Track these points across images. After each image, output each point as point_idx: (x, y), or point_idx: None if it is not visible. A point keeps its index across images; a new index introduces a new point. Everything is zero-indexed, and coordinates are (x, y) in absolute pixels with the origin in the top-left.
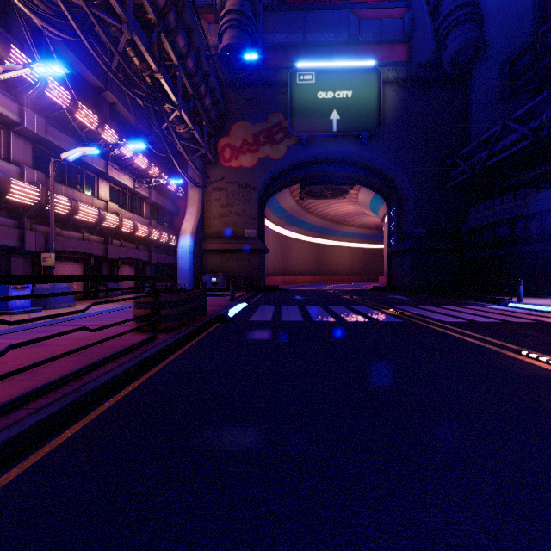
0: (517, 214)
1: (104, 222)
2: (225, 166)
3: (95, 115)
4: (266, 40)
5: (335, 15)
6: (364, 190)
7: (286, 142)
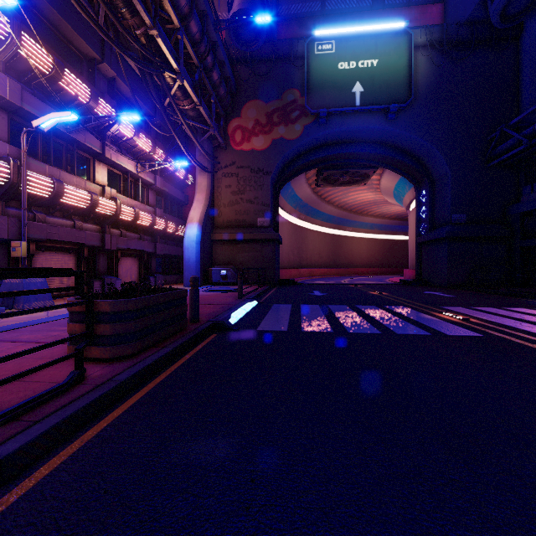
0: None
1: (98, 208)
2: (236, 150)
3: (85, 86)
4: (280, 11)
5: None
6: (388, 174)
7: (302, 121)
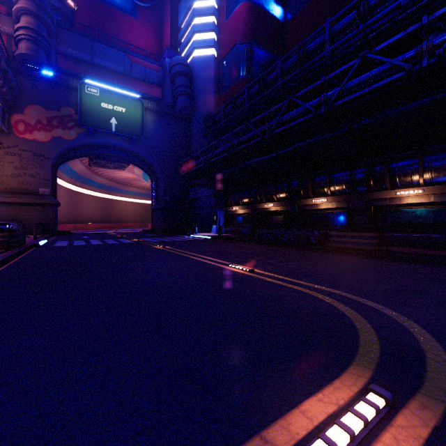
0: (204, 195)
1: None
2: (19, 137)
3: None
4: (59, 48)
5: (115, 53)
6: (137, 168)
7: (76, 129)
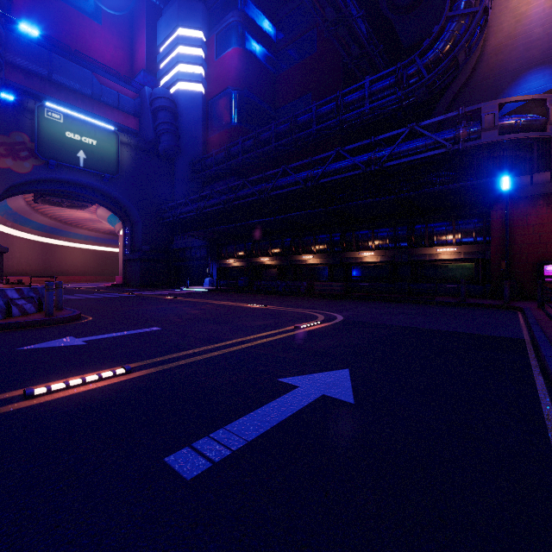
0: (193, 246)
1: None
2: None
3: None
4: (4, 55)
5: (80, 72)
6: (104, 209)
7: (32, 161)
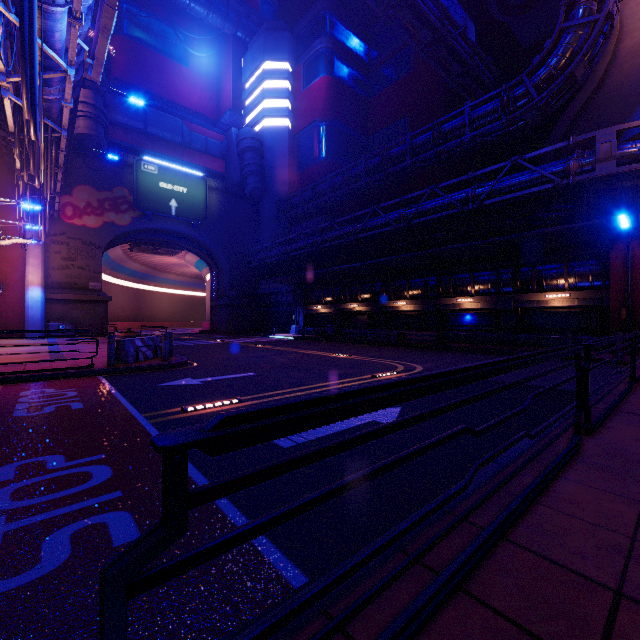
0: (279, 291)
1: None
2: (67, 222)
3: None
4: (108, 115)
5: (172, 121)
6: (192, 254)
7: (131, 213)
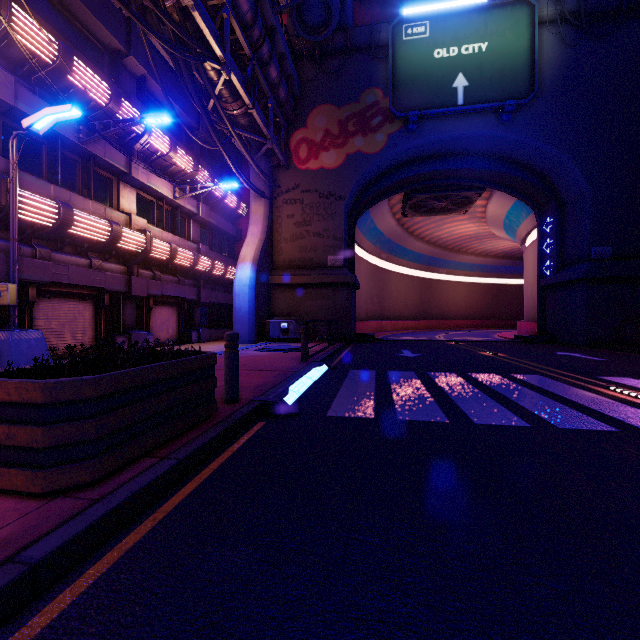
0: None
1: (121, 242)
2: (301, 169)
3: (104, 83)
4: None
5: None
6: (498, 197)
7: (386, 129)
